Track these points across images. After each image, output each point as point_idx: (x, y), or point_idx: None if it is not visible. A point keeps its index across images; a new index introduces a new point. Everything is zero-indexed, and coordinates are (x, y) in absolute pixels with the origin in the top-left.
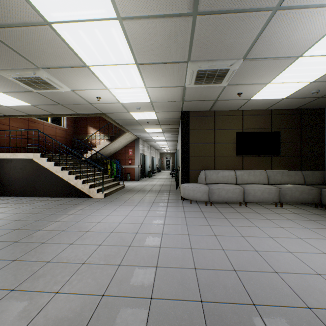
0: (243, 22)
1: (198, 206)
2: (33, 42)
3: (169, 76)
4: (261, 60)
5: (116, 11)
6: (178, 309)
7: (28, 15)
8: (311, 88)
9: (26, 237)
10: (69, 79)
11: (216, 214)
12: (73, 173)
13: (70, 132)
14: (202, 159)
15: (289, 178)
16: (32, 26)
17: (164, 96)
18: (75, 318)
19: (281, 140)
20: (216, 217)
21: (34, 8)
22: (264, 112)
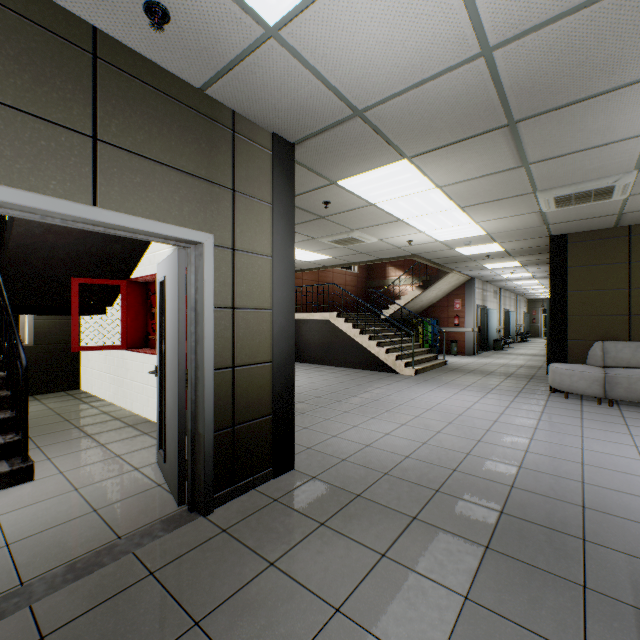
0: (603, 151)
1: (579, 403)
2: (356, 216)
3: (509, 207)
4: None
5: (435, 184)
6: (492, 464)
7: (358, 204)
8: None
9: (345, 399)
10: (379, 232)
11: (609, 418)
12: (373, 339)
13: (361, 277)
14: (597, 320)
15: None
16: (359, 209)
17: (508, 225)
18: (404, 446)
19: None
20: (605, 420)
21: (364, 200)
22: None
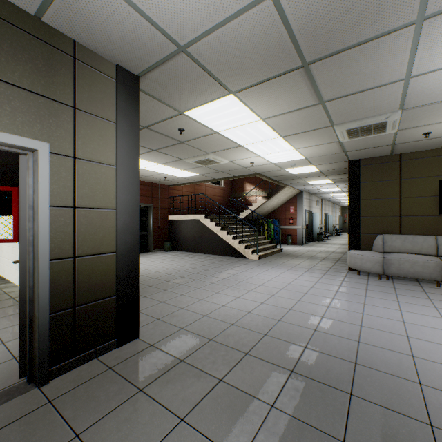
0: (376, 93)
1: (366, 278)
2: (207, 142)
3: (316, 137)
4: (429, 105)
5: (259, 117)
6: (295, 328)
7: (206, 132)
8: None
9: (202, 278)
10: (228, 155)
11: (385, 289)
12: (230, 234)
13: (227, 190)
14: (379, 219)
15: None
16: (208, 136)
17: (319, 151)
18: (233, 316)
19: None
20: (382, 291)
21: (210, 129)
22: None
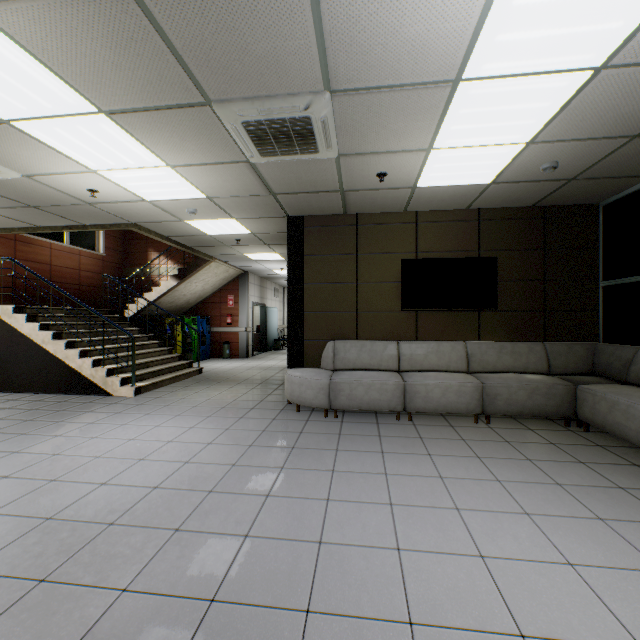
0: None
1: (306, 419)
2: None
3: (196, 138)
4: (373, 94)
5: None
6: None
7: None
8: (537, 159)
9: None
10: None
11: (325, 440)
12: (79, 346)
13: (112, 261)
14: (331, 316)
15: (514, 359)
16: None
17: (224, 183)
18: None
19: (502, 276)
20: (318, 446)
21: None
22: (462, 215)
